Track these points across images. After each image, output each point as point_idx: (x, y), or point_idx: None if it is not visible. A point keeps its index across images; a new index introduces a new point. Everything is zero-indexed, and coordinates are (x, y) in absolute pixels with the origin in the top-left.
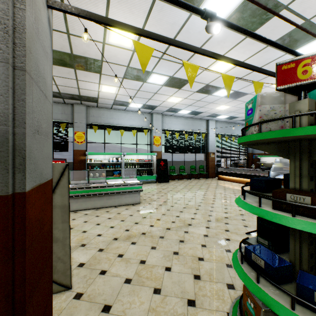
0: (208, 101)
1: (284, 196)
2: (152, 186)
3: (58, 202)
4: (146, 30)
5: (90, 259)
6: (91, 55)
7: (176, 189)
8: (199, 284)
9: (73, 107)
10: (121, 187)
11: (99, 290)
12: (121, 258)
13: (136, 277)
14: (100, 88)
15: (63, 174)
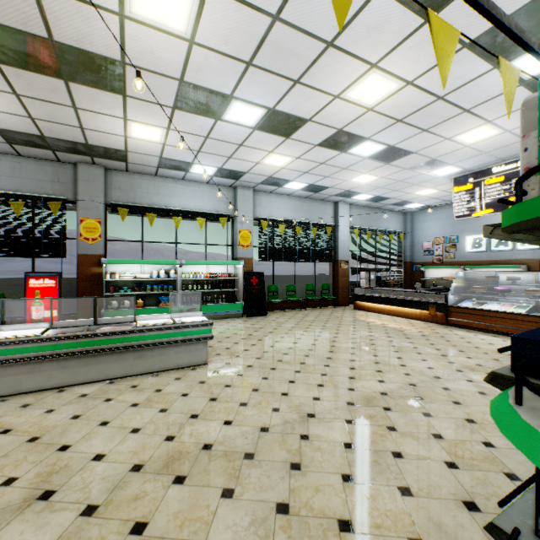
0: (339, 165)
1: None
2: (235, 324)
3: None
4: None
5: None
6: (96, 46)
7: (281, 330)
8: None
9: (77, 170)
10: (167, 332)
11: None
12: (139, 538)
13: None
14: (128, 130)
15: None
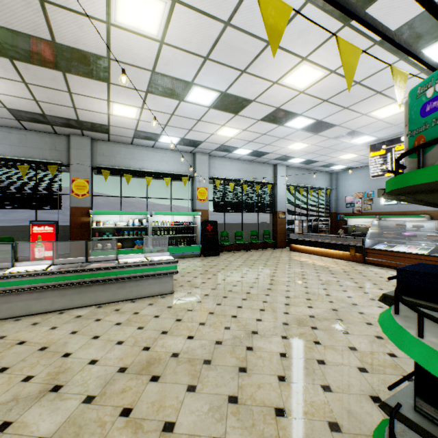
0: (277, 135)
1: None
2: (194, 262)
3: None
4: None
5: (61, 426)
6: (88, 46)
7: (231, 267)
8: None
9: (69, 140)
10: (142, 268)
11: None
12: (127, 419)
13: None
14: (111, 109)
15: None
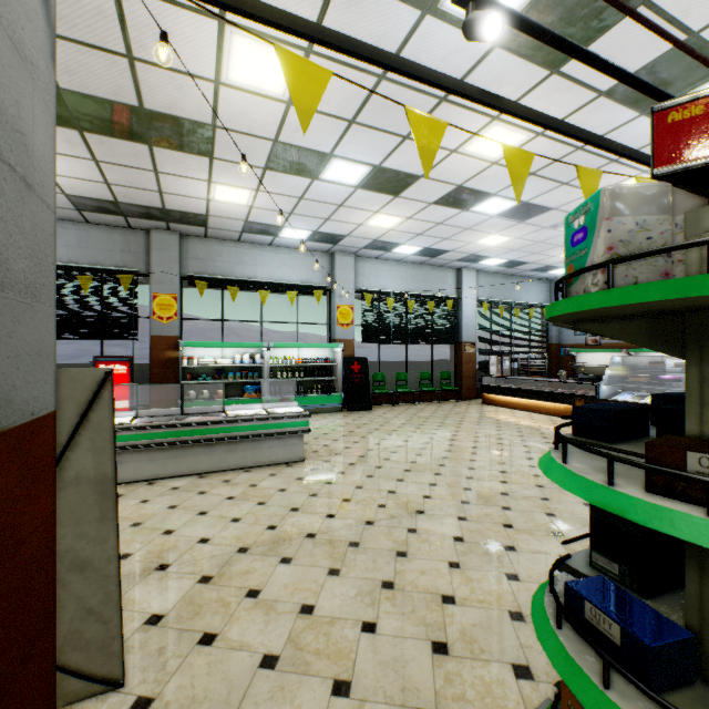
0: (460, 225)
1: (679, 458)
2: (333, 419)
3: (86, 469)
4: (312, 22)
5: (177, 604)
6: (187, 112)
7: (388, 427)
8: (445, 666)
9: (149, 238)
10: (260, 423)
11: (196, 689)
12: (255, 600)
13: (289, 651)
14: (212, 193)
15: (98, 397)
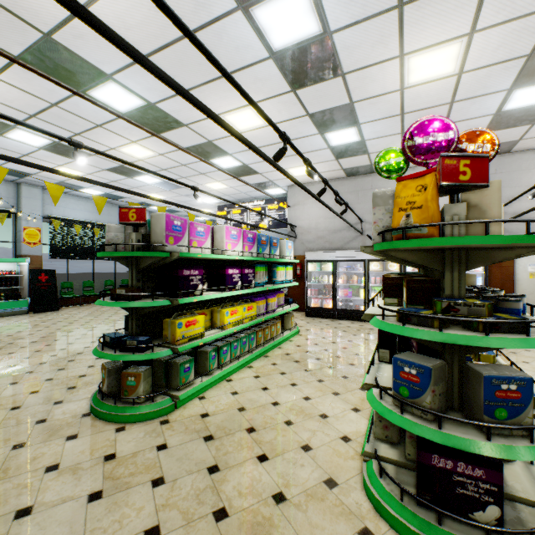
0: (129, 185)
1: (116, 291)
2: (18, 319)
3: None
4: None
5: None
6: None
7: (72, 319)
8: (72, 391)
9: None
10: None
11: None
12: None
13: None
14: None
15: None
